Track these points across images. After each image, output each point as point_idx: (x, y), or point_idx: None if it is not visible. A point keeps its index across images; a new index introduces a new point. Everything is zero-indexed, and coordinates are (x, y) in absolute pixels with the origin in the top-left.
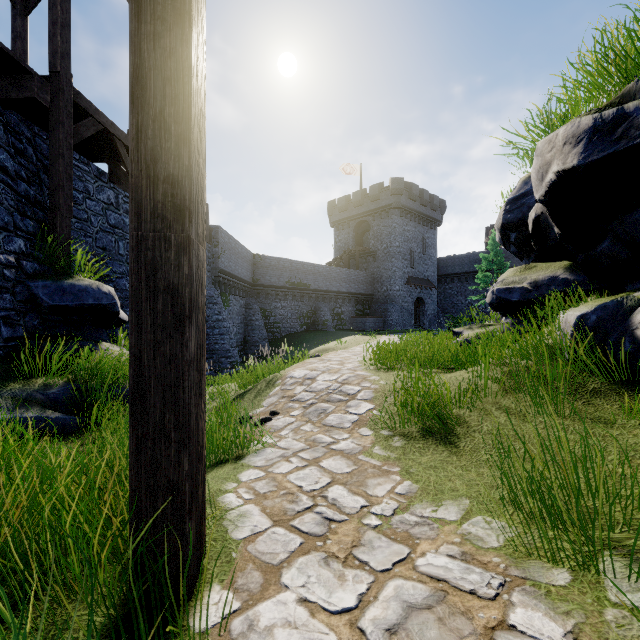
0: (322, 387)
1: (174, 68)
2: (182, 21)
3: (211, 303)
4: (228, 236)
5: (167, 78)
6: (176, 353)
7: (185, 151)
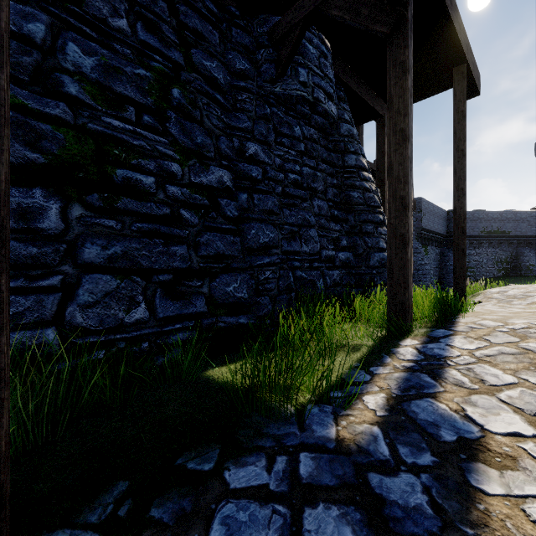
0: (511, 293)
1: (462, 205)
2: (464, 196)
3: (416, 253)
4: (427, 203)
5: (461, 208)
6: (463, 261)
7: (465, 221)
